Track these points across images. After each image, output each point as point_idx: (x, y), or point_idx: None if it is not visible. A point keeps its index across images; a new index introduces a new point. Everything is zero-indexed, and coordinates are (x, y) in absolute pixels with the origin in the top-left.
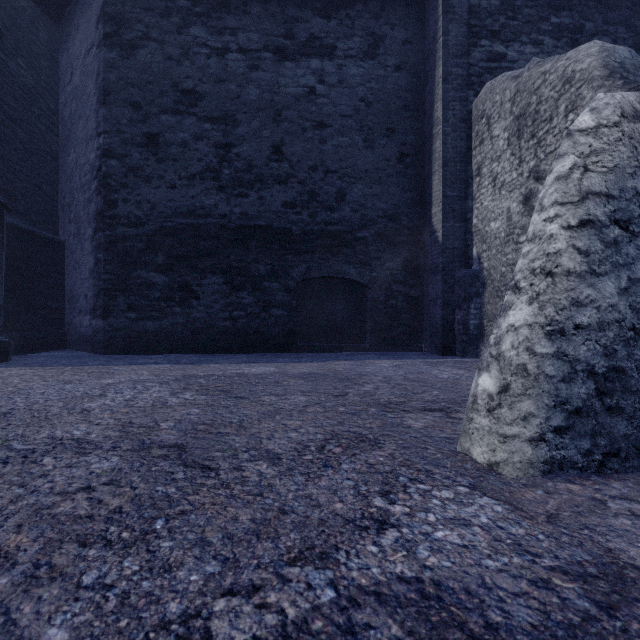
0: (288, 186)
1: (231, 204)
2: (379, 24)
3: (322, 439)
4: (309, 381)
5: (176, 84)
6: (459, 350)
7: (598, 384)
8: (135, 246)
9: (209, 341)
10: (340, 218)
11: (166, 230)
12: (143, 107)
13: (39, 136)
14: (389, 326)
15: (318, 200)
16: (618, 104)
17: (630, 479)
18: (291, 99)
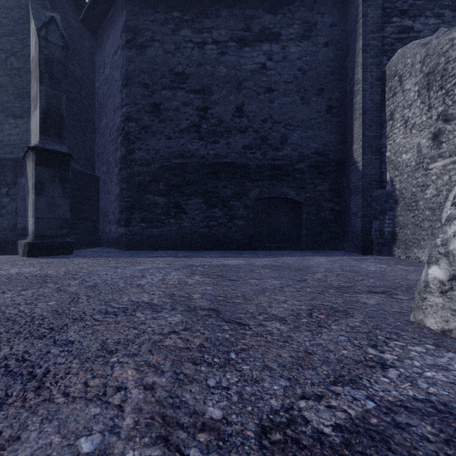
0: (246, 134)
1: (208, 148)
2: (312, 14)
3: (307, 309)
4: (273, 270)
5: (171, 69)
6: (376, 250)
7: None
8: (145, 179)
9: (193, 242)
10: (283, 155)
11: (165, 167)
12: (150, 86)
13: (84, 109)
14: (319, 232)
15: (268, 143)
16: None
17: None
18: (249, 73)
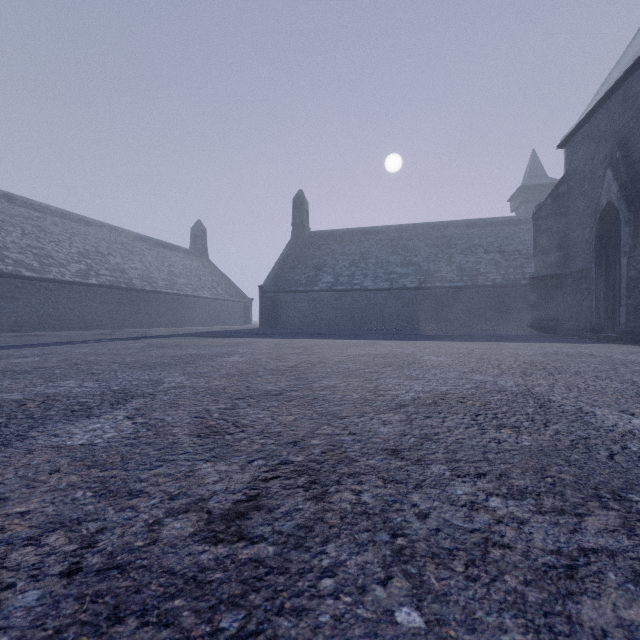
0: None
1: None
2: None
3: None
4: None
5: None
6: None
7: None
8: None
9: None
10: None
11: None
12: None
13: None
14: None
15: None
16: None
17: None
18: None
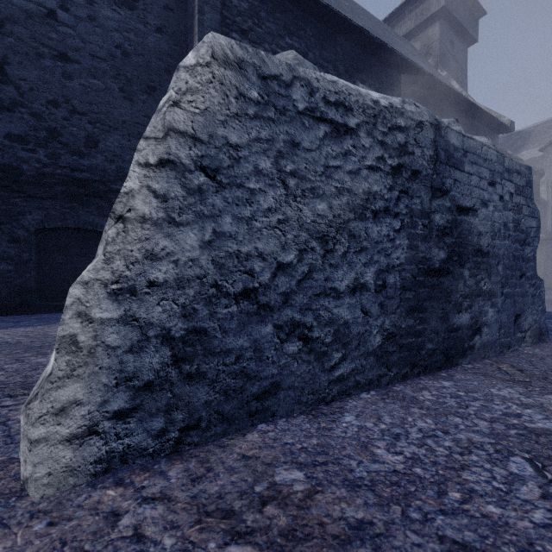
0: (15, 115)
1: None
2: None
3: None
4: None
5: None
6: None
7: (175, 350)
8: None
9: None
10: (91, 166)
11: None
12: None
13: None
14: None
15: (61, 141)
16: (210, 43)
17: (201, 454)
18: (20, 13)
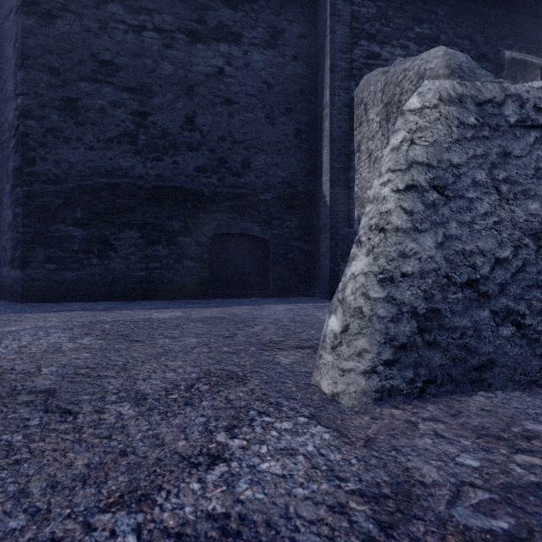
0: (200, 153)
1: (147, 167)
2: (279, 19)
3: (195, 378)
4: (207, 324)
5: (94, 55)
6: None
7: (419, 323)
8: (53, 202)
9: (126, 289)
10: (246, 183)
11: (84, 188)
12: (62, 73)
13: None
14: (288, 276)
15: (226, 166)
16: (437, 90)
17: (443, 402)
18: (202, 77)
